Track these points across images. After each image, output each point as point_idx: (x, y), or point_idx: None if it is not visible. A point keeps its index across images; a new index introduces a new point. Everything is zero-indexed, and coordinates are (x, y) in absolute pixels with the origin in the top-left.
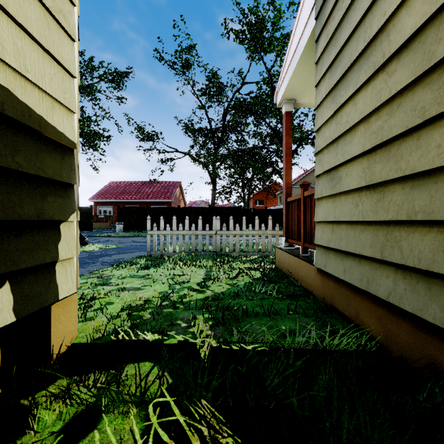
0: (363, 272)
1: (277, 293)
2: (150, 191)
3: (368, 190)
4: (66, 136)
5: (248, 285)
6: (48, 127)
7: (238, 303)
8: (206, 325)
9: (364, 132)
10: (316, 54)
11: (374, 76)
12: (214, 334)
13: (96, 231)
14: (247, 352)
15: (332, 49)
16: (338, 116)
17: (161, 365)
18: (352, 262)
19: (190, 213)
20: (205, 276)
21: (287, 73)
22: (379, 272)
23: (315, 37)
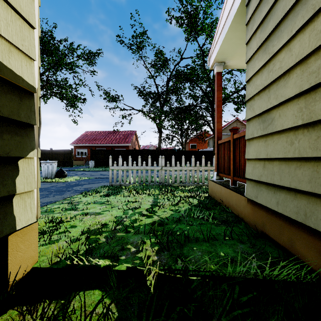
0: (300, 205)
1: (212, 218)
2: (113, 138)
3: (306, 128)
4: (25, 80)
5: (188, 211)
6: (3, 68)
7: (181, 228)
8: (152, 250)
9: (301, 73)
10: (247, 16)
11: (314, 18)
12: (159, 260)
13: (75, 167)
14: (191, 282)
15: (264, 7)
16: (271, 64)
17: (109, 295)
18: (286, 195)
19: (142, 154)
20: (153, 203)
21: (219, 40)
22: (320, 207)
23: (246, 1)
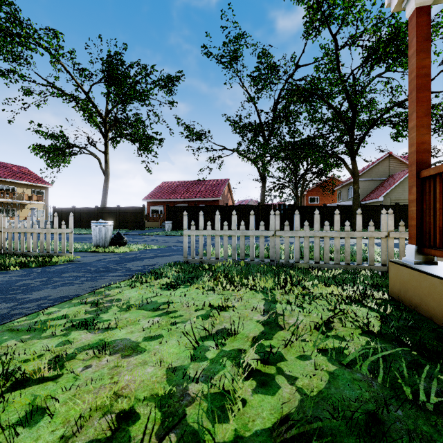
0: None
1: None
2: (198, 190)
3: None
4: None
5: (376, 363)
6: None
7: None
8: None
9: None
10: None
11: None
12: None
13: (148, 230)
14: None
15: None
16: None
17: None
18: None
19: (238, 211)
20: (266, 317)
21: None
22: None
23: None
